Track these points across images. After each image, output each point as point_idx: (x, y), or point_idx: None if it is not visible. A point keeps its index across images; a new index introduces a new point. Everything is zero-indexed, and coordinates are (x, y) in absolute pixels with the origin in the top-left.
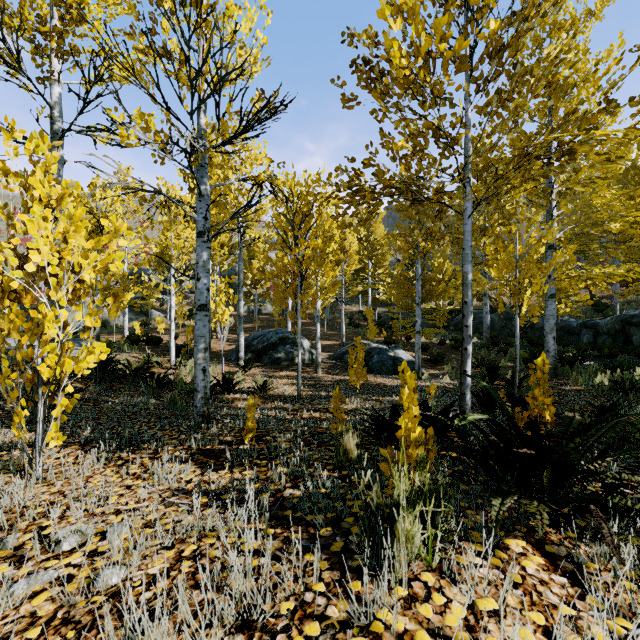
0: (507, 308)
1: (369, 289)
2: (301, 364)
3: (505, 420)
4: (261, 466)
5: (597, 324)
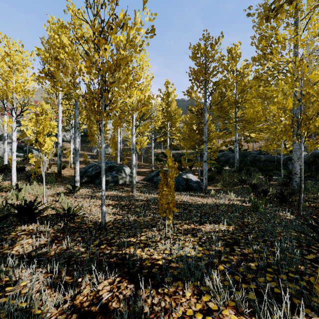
0: (241, 151)
1: (168, 139)
2: (123, 184)
3: None
4: None
5: None
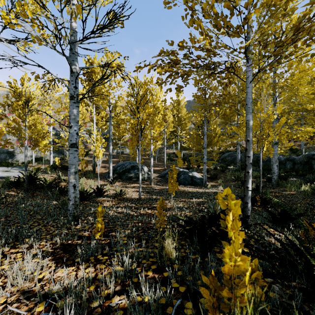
0: None
1: (178, 141)
2: (143, 180)
3: (303, 234)
4: (101, 263)
5: (294, 159)
